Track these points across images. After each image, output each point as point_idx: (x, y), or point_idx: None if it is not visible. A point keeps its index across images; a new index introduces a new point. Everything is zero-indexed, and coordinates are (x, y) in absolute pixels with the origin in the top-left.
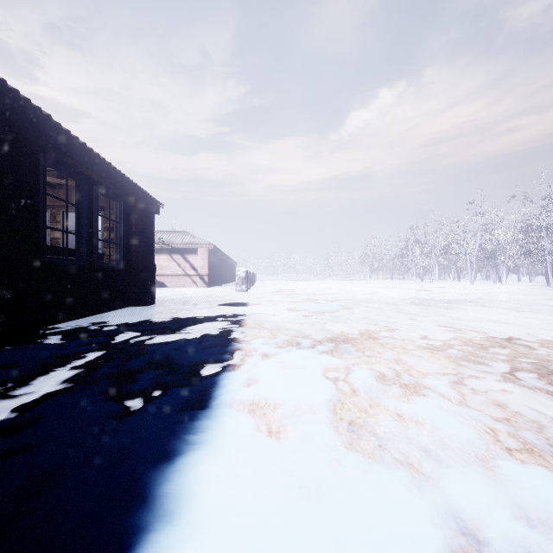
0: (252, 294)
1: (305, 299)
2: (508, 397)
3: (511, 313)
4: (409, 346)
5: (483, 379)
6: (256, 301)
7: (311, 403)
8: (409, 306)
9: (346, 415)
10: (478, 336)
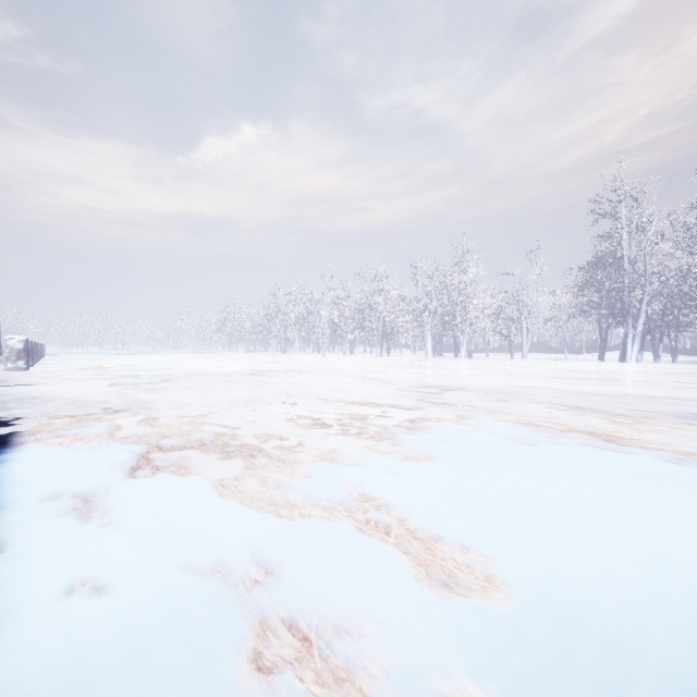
0: (38, 373)
1: (124, 375)
2: (237, 416)
3: (315, 377)
4: (204, 402)
5: (234, 411)
6: (46, 381)
7: (98, 431)
8: (241, 376)
9: (124, 433)
10: (265, 392)
